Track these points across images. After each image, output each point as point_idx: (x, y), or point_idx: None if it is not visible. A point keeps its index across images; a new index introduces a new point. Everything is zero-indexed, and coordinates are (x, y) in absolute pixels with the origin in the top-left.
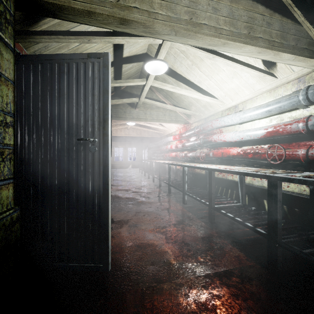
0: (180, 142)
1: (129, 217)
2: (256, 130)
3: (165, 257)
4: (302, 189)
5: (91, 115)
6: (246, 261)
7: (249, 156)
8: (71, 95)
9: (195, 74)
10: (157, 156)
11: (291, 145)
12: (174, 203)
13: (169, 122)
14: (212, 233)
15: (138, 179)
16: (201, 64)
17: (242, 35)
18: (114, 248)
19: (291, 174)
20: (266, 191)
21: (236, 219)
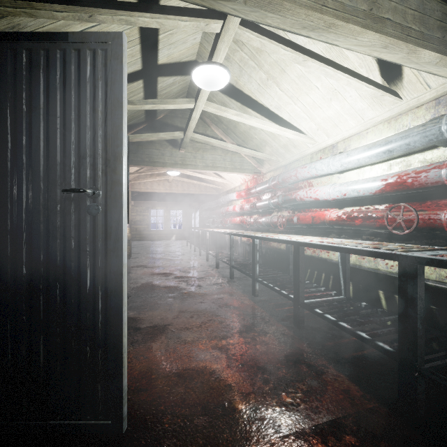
0: (247, 201)
1: (168, 320)
2: (368, 181)
3: (225, 397)
4: (444, 274)
5: (89, 146)
6: (362, 399)
7: (357, 223)
8: (52, 110)
9: (271, 94)
10: (213, 222)
11: (424, 206)
12: (239, 295)
13: (230, 171)
14: (301, 346)
15: (185, 257)
16: (282, 77)
17: (359, 12)
18: (138, 381)
19: (437, 252)
20: (383, 277)
21: (341, 325)
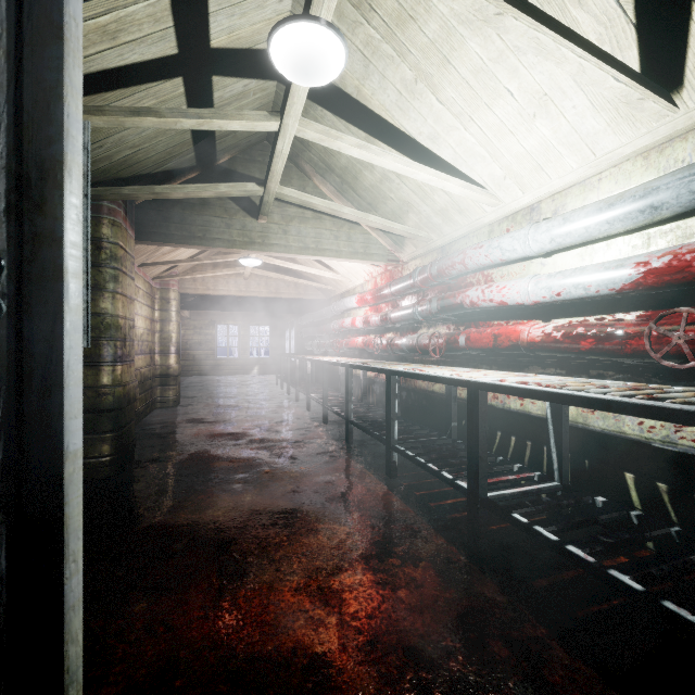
0: (375, 311)
1: (228, 531)
2: (606, 267)
3: None
4: None
5: None
6: None
7: (585, 346)
8: None
9: (422, 112)
10: (318, 345)
11: None
12: (362, 475)
13: (347, 258)
14: (487, 591)
15: (271, 404)
16: (443, 75)
17: None
18: None
19: None
20: (633, 447)
21: (573, 553)
